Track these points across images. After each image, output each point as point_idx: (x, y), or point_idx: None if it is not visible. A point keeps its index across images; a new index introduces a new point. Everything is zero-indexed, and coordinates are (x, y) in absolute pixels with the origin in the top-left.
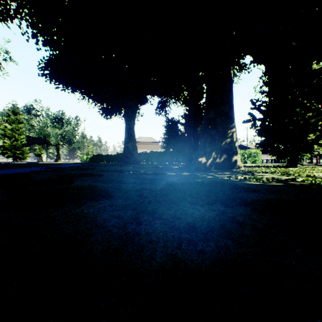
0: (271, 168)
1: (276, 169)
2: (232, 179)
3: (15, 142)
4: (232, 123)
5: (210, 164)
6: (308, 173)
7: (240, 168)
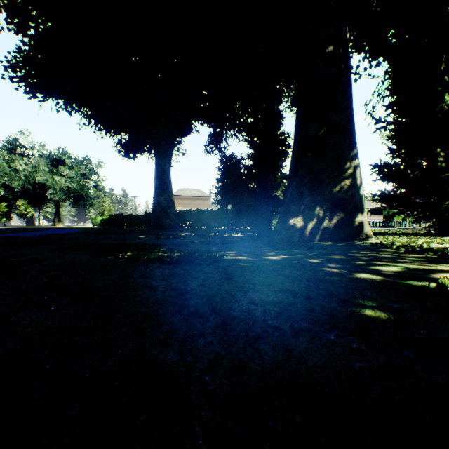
0: (424, 239)
1: None
2: None
3: None
4: (353, 147)
5: (312, 230)
6: None
7: (369, 239)
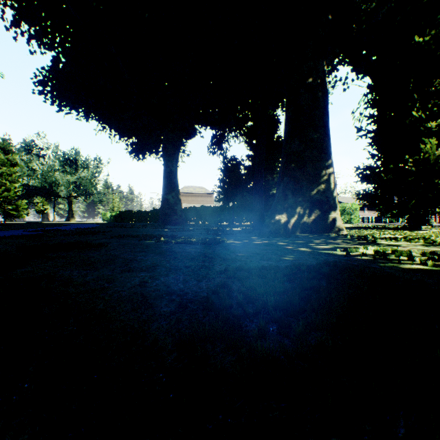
0: (388, 231)
1: (402, 233)
2: (354, 255)
3: (6, 192)
4: (328, 159)
5: (294, 224)
6: None
7: (341, 232)
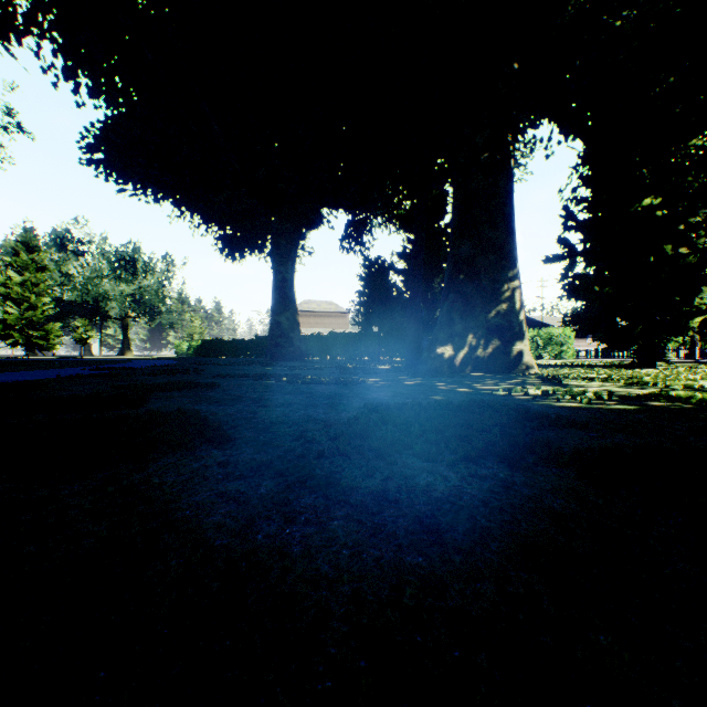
0: (599, 370)
1: (612, 373)
2: (516, 395)
3: (31, 311)
4: (511, 267)
5: (463, 360)
6: (687, 382)
7: (529, 370)
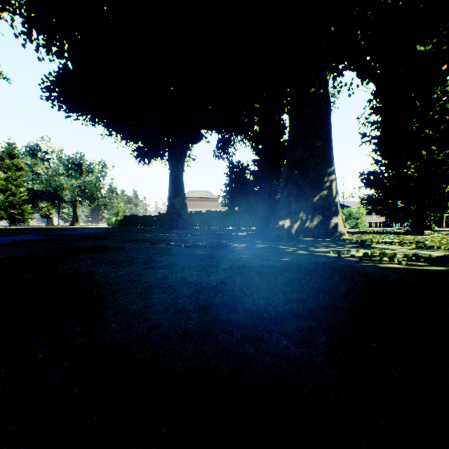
0: (389, 236)
1: (400, 238)
2: (344, 257)
3: (12, 197)
4: (330, 166)
5: (297, 229)
6: None
7: (342, 236)
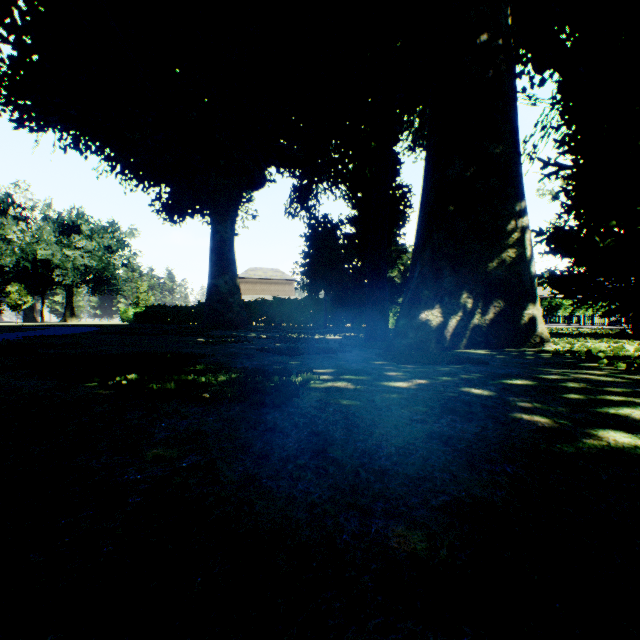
0: (629, 343)
1: None
2: None
3: None
4: (520, 197)
5: (456, 330)
6: None
7: (545, 344)
